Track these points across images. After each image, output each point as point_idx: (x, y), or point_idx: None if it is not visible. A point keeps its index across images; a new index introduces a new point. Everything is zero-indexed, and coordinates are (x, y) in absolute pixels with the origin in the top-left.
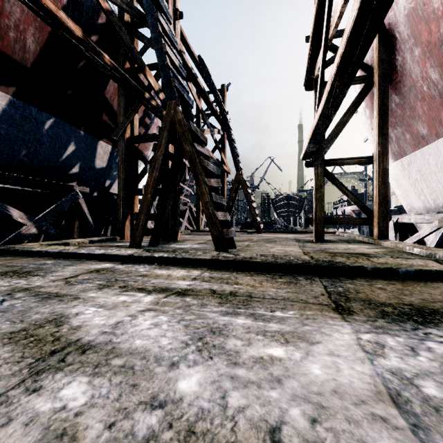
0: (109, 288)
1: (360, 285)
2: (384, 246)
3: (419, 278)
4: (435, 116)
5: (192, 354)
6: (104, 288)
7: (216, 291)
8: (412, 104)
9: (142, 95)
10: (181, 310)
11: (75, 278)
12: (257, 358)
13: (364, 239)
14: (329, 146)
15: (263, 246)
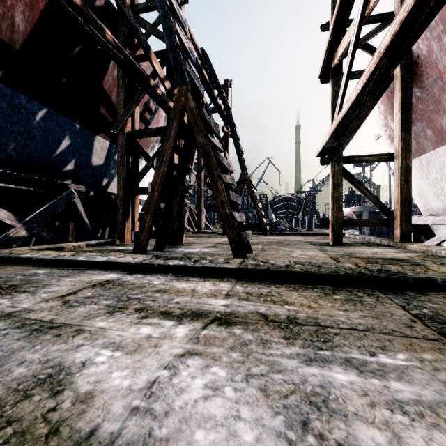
0: (122, 312)
1: (444, 304)
2: (410, 249)
3: None
4: None
5: None
6: (115, 313)
7: (267, 316)
8: (436, 97)
9: (147, 81)
10: (237, 353)
11: (74, 296)
12: None
13: (382, 241)
14: (347, 142)
15: (280, 250)
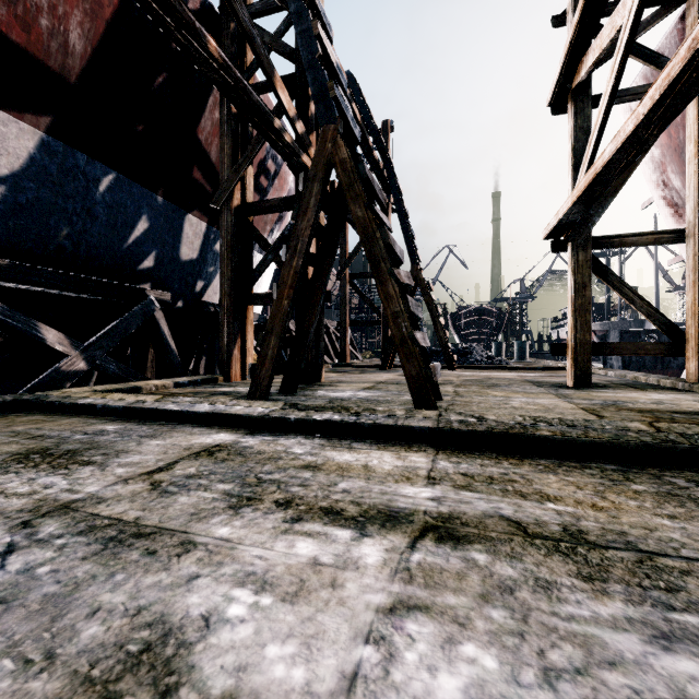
0: (255, 507)
1: None
2: None
3: None
4: None
5: None
6: (243, 509)
7: (524, 526)
8: None
9: (270, 121)
10: (501, 611)
11: (168, 473)
12: None
13: (662, 381)
14: (600, 212)
15: (488, 396)
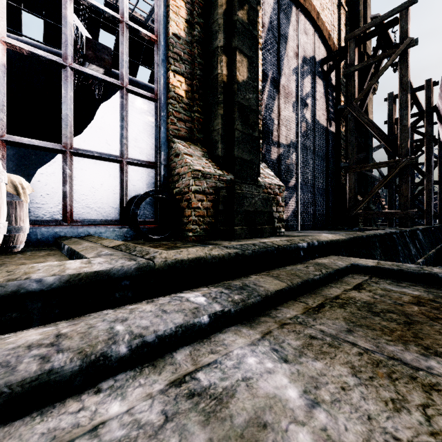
0: None
1: None
2: None
3: None
4: None
5: None
6: None
7: None
8: None
9: None
10: None
11: None
12: None
13: None
14: (415, 189)
15: None
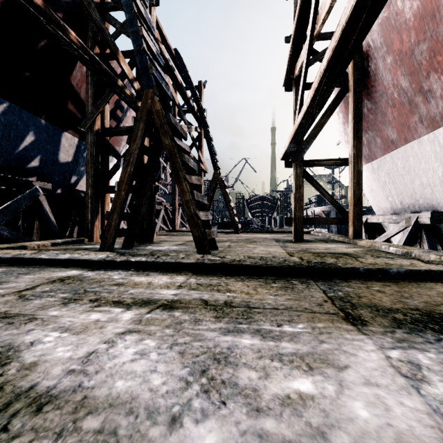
0: (77, 302)
1: (357, 288)
2: (360, 245)
3: (409, 278)
4: (404, 122)
5: (197, 398)
6: (69, 304)
7: (208, 302)
8: (383, 109)
9: (115, 82)
10: (170, 330)
11: (31, 291)
12: (283, 399)
13: (339, 238)
14: (307, 147)
15: (245, 247)
